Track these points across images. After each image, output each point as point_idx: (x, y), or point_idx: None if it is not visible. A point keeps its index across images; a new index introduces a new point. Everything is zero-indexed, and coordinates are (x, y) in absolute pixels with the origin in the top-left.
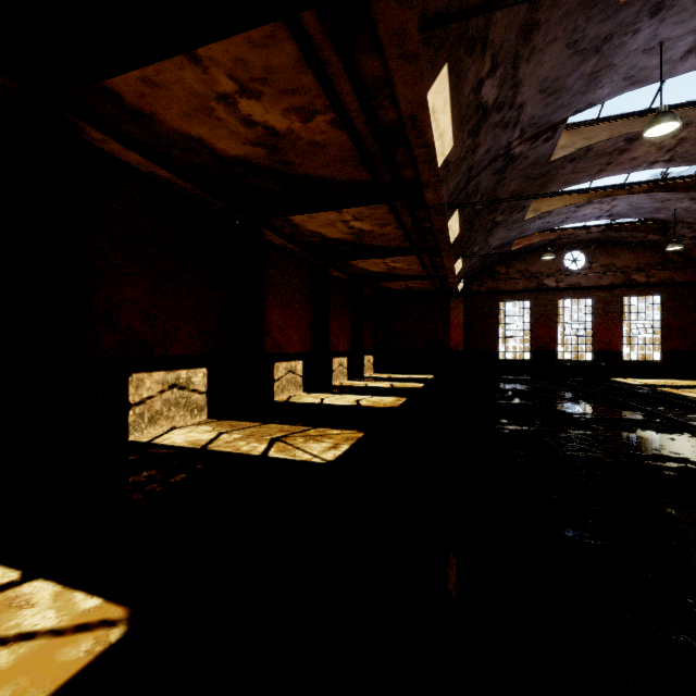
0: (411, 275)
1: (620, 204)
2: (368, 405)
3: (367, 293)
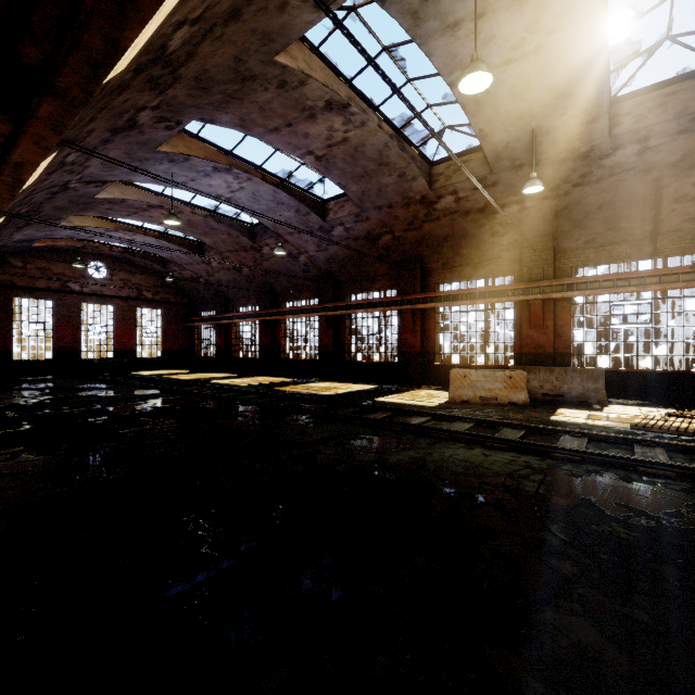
0: None
1: (139, 239)
2: None
3: None
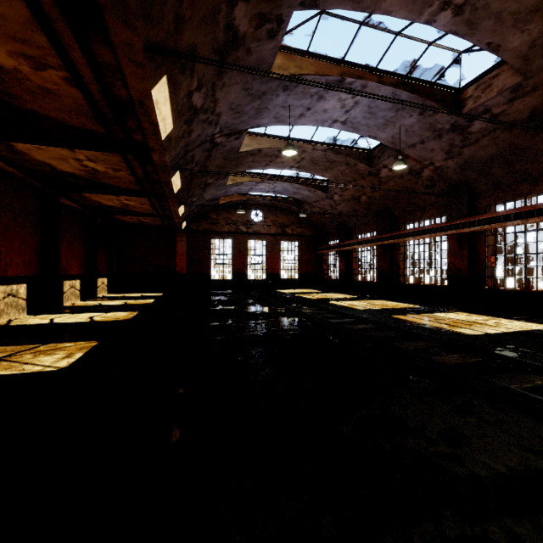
0: (143, 212)
1: (278, 186)
2: (102, 320)
3: (101, 222)
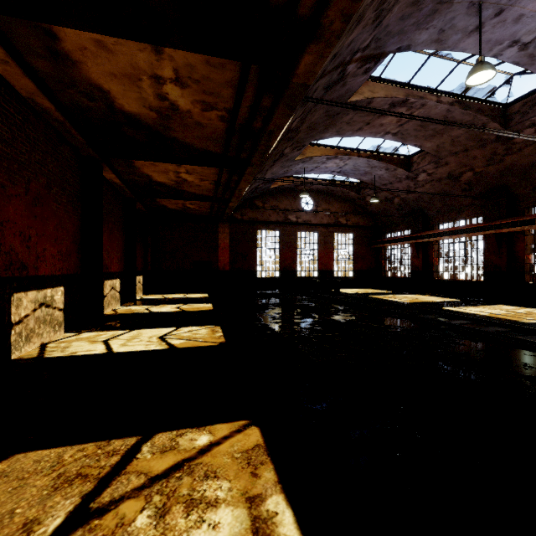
0: (196, 194)
1: (349, 164)
2: (185, 345)
3: (137, 209)
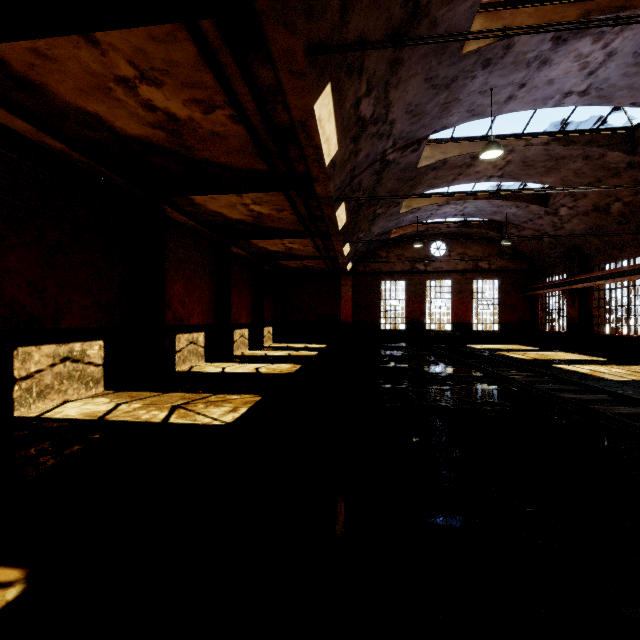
0: (307, 255)
1: (469, 207)
2: (266, 372)
3: (267, 269)
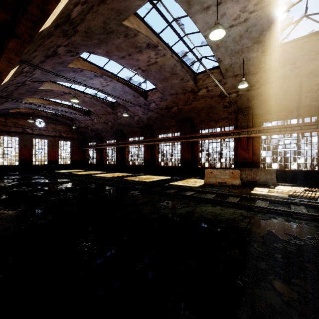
0: None
1: (59, 109)
2: None
3: None
